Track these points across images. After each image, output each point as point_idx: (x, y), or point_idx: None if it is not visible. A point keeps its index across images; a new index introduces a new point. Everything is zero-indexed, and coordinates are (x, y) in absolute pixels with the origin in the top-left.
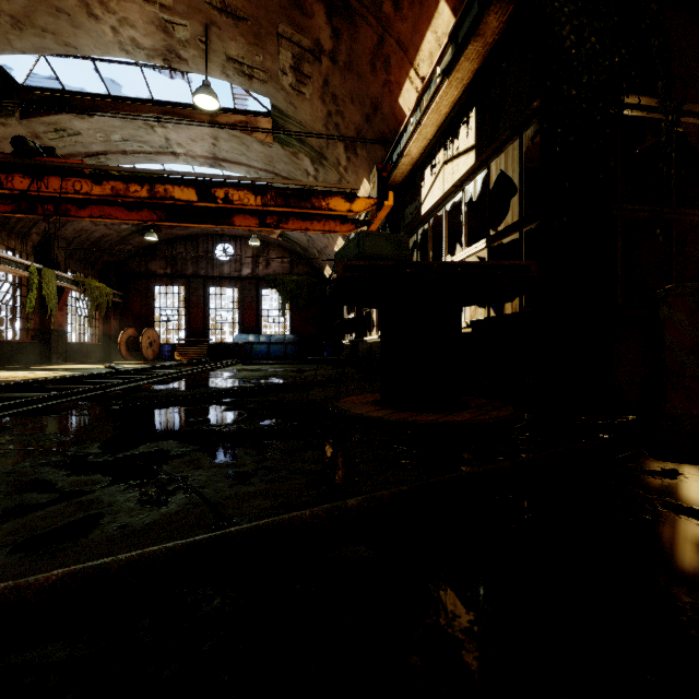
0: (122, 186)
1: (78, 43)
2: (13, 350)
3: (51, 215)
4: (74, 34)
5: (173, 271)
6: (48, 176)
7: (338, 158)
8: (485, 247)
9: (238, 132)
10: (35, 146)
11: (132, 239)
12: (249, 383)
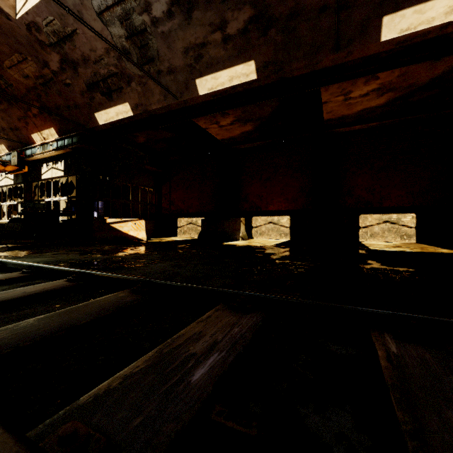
0: None
1: None
2: None
3: None
4: None
5: None
6: None
7: None
8: (67, 199)
9: None
10: None
11: None
12: None
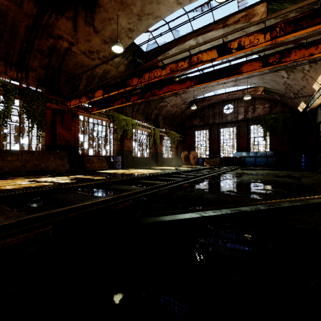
0: (175, 65)
1: (160, 13)
2: (146, 160)
3: (149, 97)
4: (158, 8)
5: (203, 123)
6: (144, 74)
7: None
8: None
9: (240, 24)
10: (140, 61)
11: (186, 111)
12: (260, 189)
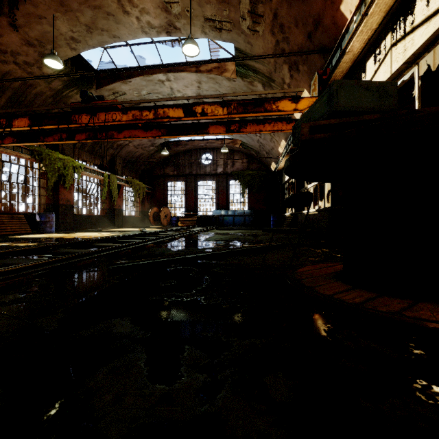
0: (138, 113)
1: (119, 34)
2: (97, 220)
3: (104, 139)
4: (117, 28)
5: (177, 172)
6: (99, 113)
7: (283, 78)
8: None
9: (213, 75)
10: (92, 95)
11: (156, 155)
12: (218, 245)
